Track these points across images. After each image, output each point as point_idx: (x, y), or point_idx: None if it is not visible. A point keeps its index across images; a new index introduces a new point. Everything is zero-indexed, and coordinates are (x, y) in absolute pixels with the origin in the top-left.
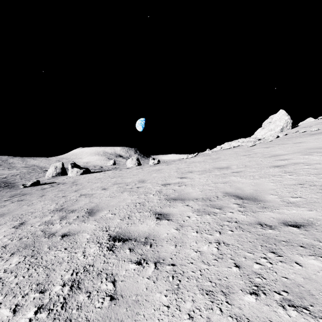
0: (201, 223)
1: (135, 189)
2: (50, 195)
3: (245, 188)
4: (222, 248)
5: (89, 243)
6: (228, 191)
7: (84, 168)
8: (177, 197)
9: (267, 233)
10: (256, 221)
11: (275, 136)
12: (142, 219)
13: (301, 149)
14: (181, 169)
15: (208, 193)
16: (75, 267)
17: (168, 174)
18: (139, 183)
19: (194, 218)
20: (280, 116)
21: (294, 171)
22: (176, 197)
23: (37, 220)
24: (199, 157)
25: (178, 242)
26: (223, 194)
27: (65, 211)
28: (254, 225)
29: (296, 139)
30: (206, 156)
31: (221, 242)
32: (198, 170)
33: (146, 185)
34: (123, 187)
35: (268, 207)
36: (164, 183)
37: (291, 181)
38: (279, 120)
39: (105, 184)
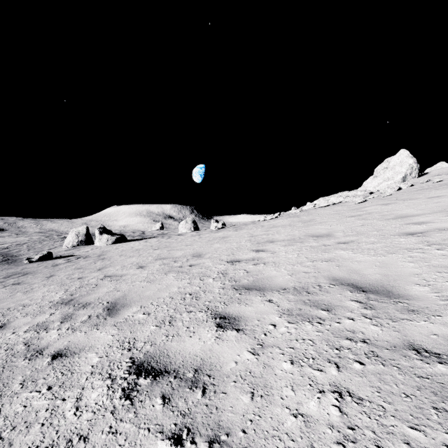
0: (298, 341)
1: (186, 269)
2: (60, 276)
3: (365, 271)
4: (349, 408)
5: (93, 376)
6: (337, 277)
7: (117, 235)
8: (252, 284)
9: (437, 374)
10: (404, 341)
11: (395, 188)
12: (193, 326)
13: (444, 207)
14: (256, 237)
15: (302, 278)
16: (51, 440)
17: (238, 244)
18: (193, 258)
19: (283, 328)
20: (401, 159)
21: (443, 242)
22: (250, 284)
23: (27, 321)
24: (282, 219)
25: (256, 386)
26: (329, 282)
27: (73, 304)
28: (403, 351)
29: (430, 192)
30: (293, 218)
31: (344, 391)
32: (283, 239)
33: (203, 262)
34: (169, 264)
35: (419, 310)
36: (231, 260)
37: (444, 260)
38: (400, 165)
39: (144, 260)
